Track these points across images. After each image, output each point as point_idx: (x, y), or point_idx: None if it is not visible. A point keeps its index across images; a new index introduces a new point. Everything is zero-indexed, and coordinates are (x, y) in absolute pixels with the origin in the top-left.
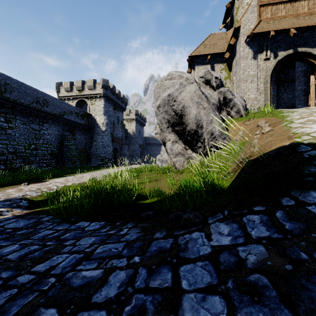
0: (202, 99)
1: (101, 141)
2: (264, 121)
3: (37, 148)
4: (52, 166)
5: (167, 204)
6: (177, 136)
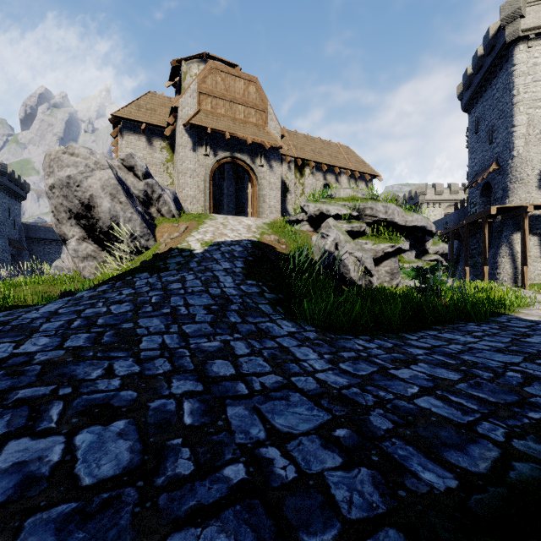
0: (118, 191)
1: None
2: (185, 226)
3: None
4: None
5: None
6: (86, 232)
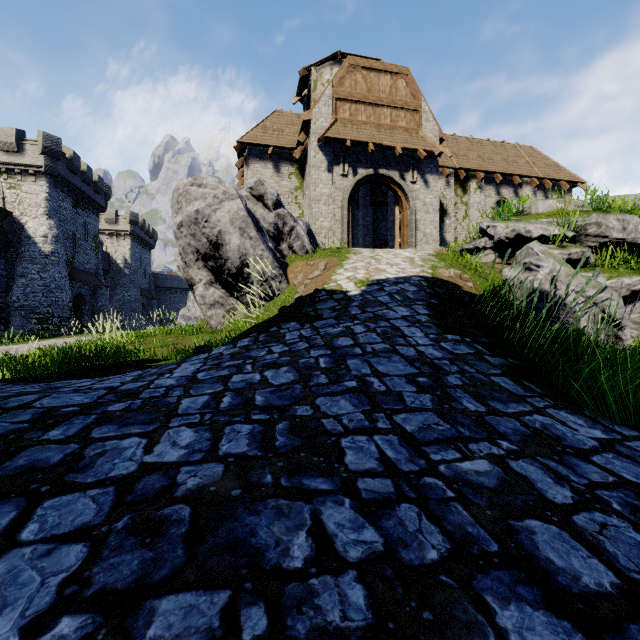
0: (248, 224)
1: (40, 278)
2: (324, 263)
3: None
4: None
5: None
6: (213, 276)
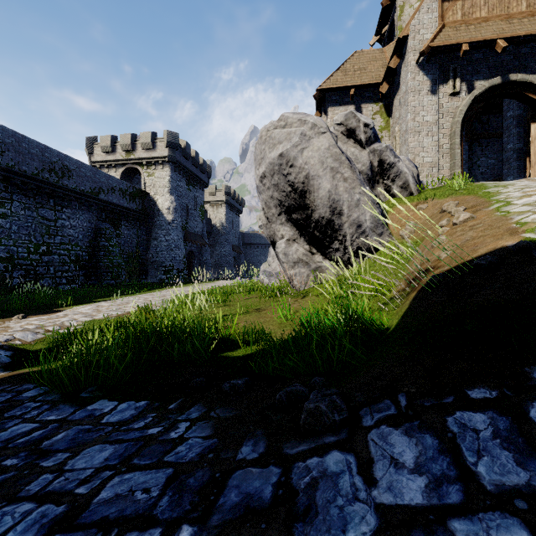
0: (341, 163)
1: (165, 240)
2: (454, 203)
3: (51, 251)
4: (78, 282)
5: (275, 362)
6: (297, 230)
